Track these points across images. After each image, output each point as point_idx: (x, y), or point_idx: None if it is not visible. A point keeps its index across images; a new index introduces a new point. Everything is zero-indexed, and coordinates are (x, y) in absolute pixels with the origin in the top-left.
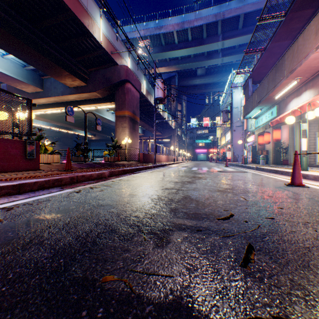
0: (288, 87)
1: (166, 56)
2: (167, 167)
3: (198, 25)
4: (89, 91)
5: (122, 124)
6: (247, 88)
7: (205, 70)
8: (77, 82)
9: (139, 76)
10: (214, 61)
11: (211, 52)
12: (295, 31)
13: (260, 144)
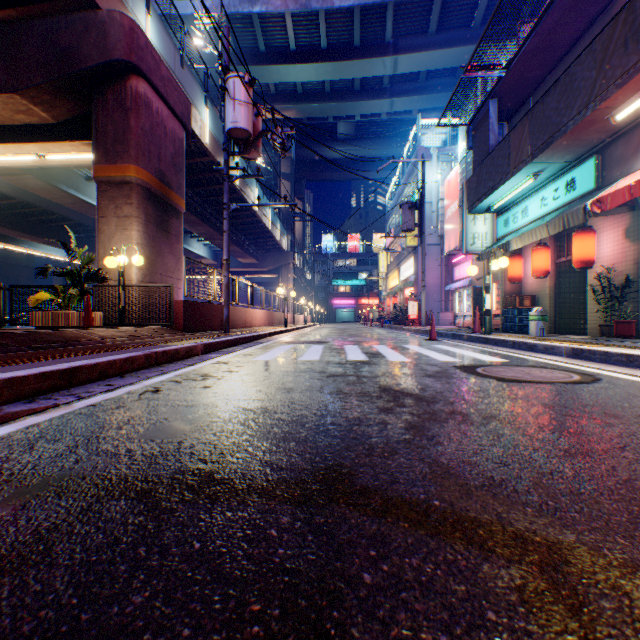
0: None
1: (268, 77)
2: (261, 345)
3: (343, 7)
4: None
5: (120, 209)
6: (484, 128)
7: (354, 126)
8: None
9: (189, 87)
10: (374, 105)
11: (369, 82)
12: None
13: (515, 279)
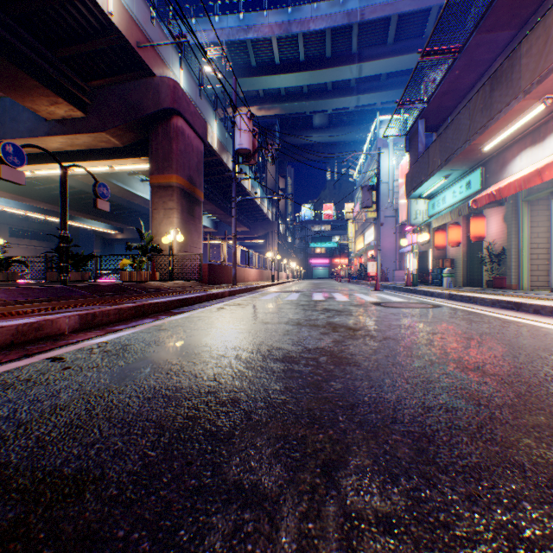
0: (522, 121)
1: (258, 85)
2: (259, 292)
3: (317, 30)
4: (91, 131)
5: (166, 203)
6: (415, 139)
7: (327, 117)
8: (63, 108)
9: (205, 111)
10: (343, 101)
11: (339, 83)
12: (529, 5)
13: (439, 247)
